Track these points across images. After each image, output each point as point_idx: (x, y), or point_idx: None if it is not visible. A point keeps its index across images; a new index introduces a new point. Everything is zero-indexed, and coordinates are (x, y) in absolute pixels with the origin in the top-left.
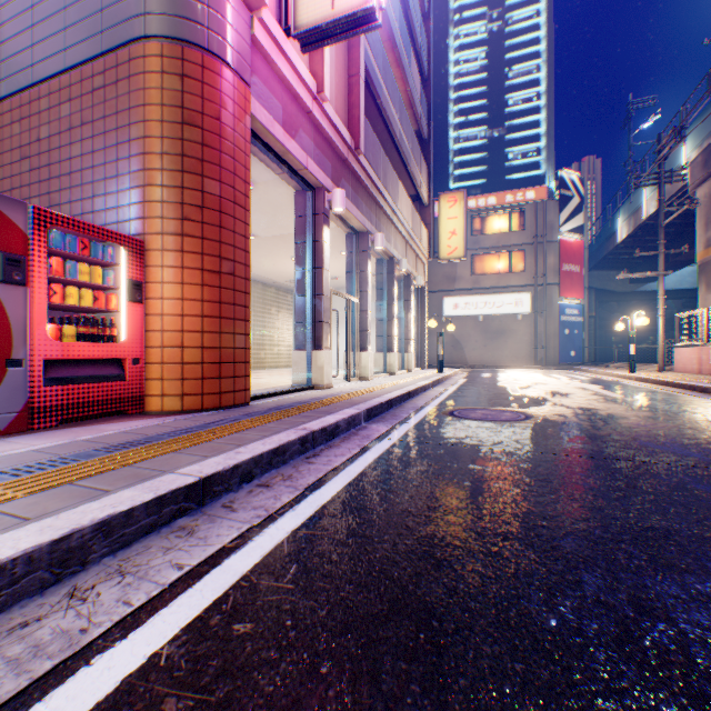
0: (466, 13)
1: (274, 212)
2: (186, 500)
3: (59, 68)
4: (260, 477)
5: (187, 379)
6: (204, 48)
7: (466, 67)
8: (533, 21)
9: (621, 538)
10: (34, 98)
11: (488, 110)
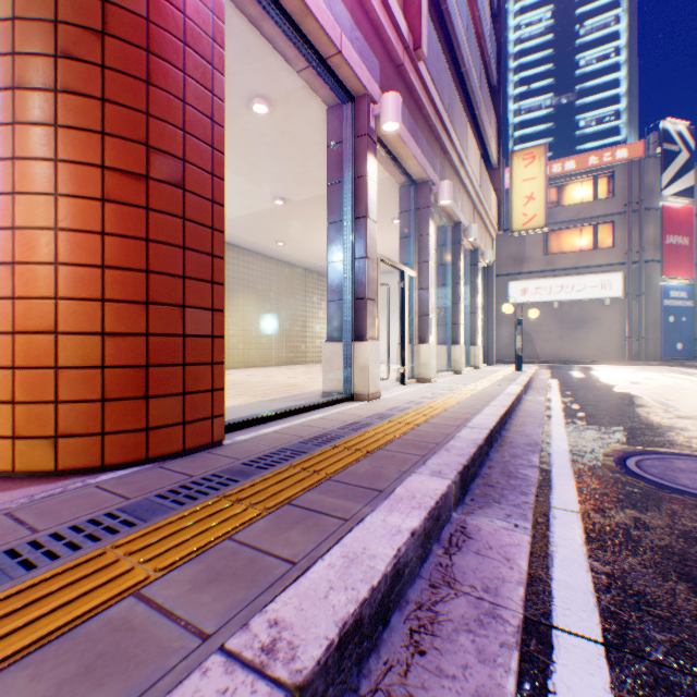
0: None
1: (303, 158)
2: None
3: None
4: None
5: (65, 401)
6: None
7: (527, 31)
8: None
9: None
10: None
11: (554, 75)
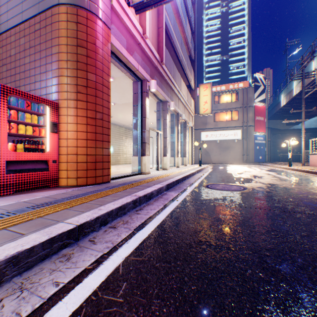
0: (211, 4)
1: (123, 92)
2: (67, 238)
3: (19, 21)
4: (111, 222)
5: (79, 170)
6: (88, 9)
7: (211, 28)
8: (241, 7)
9: (315, 264)
10: (8, 36)
11: (221, 47)
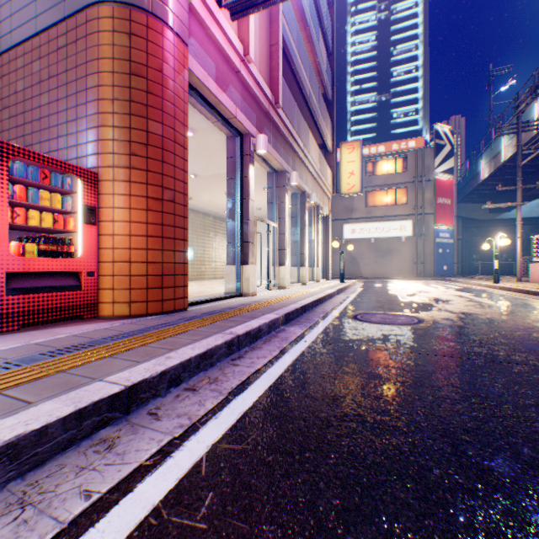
0: (360, 6)
1: (211, 155)
2: (109, 410)
3: (31, 32)
4: (188, 380)
5: (134, 289)
6: (149, 11)
7: (360, 47)
8: (413, 11)
9: None
10: (13, 58)
11: (377, 80)
